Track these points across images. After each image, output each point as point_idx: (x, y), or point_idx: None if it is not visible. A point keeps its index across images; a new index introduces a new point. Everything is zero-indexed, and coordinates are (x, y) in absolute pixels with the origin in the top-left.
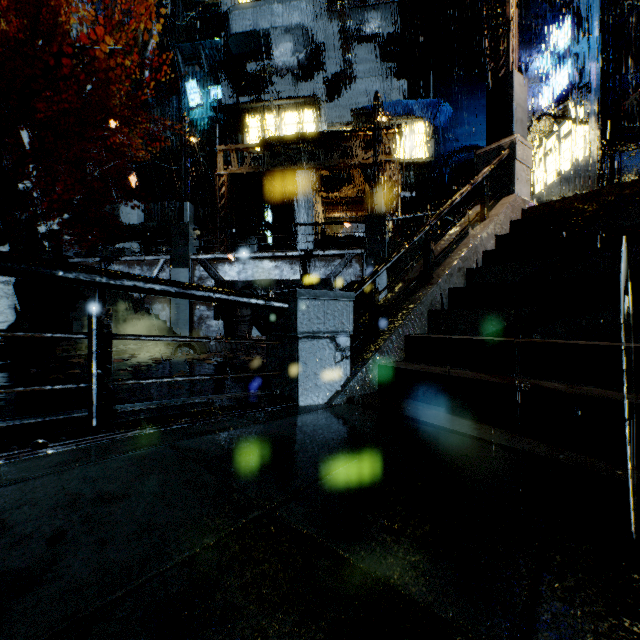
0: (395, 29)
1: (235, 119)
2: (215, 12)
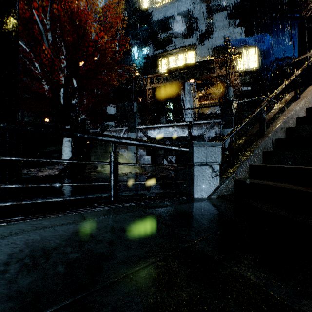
0: (237, 1)
1: (155, 62)
2: (146, 13)
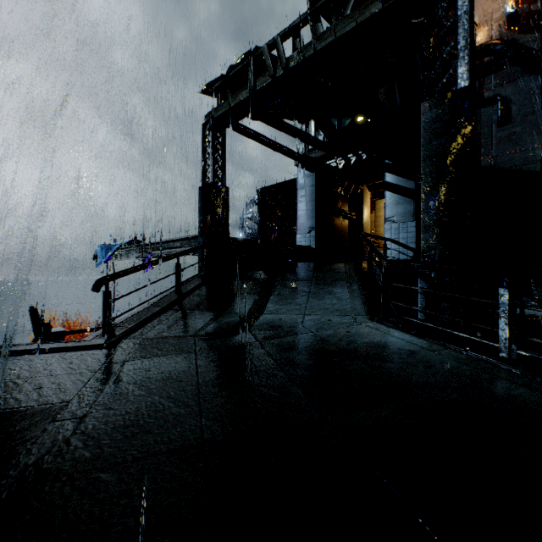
0: None
1: None
2: None
